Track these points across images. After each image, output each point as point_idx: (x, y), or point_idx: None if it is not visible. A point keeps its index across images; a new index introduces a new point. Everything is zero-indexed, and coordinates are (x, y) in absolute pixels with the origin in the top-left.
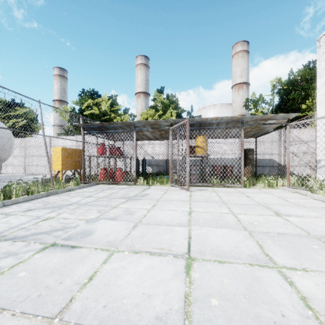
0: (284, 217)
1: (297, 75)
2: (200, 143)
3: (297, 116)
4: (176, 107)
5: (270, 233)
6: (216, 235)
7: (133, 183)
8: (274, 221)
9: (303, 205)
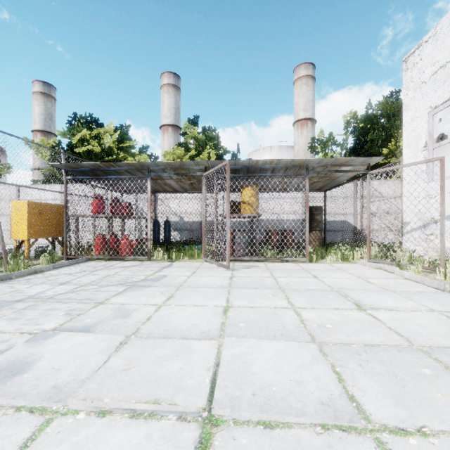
0: (369, 311)
1: (376, 109)
2: (247, 197)
3: (377, 163)
4: (217, 146)
5: (352, 345)
6: (264, 357)
7: (147, 257)
8: (356, 319)
9: (392, 290)
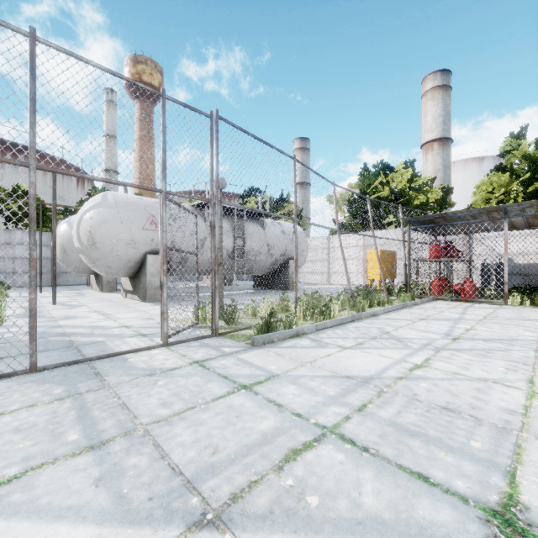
0: None
1: None
2: None
3: None
4: None
5: None
6: None
7: (503, 301)
8: None
9: None
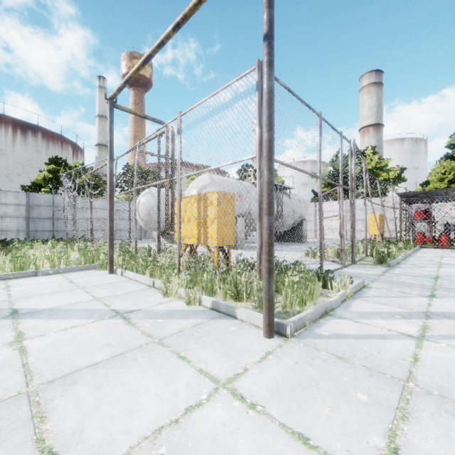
0: None
1: None
2: None
3: None
4: None
5: None
6: None
7: None
8: None
9: None
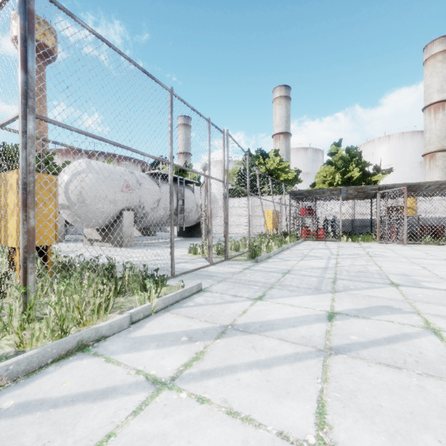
0: None
1: None
2: (411, 204)
3: None
4: (360, 162)
5: None
6: None
7: (339, 240)
8: None
9: None
